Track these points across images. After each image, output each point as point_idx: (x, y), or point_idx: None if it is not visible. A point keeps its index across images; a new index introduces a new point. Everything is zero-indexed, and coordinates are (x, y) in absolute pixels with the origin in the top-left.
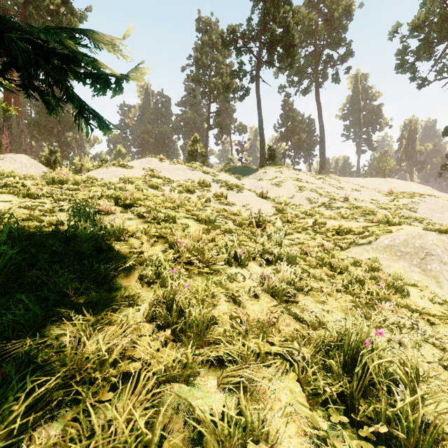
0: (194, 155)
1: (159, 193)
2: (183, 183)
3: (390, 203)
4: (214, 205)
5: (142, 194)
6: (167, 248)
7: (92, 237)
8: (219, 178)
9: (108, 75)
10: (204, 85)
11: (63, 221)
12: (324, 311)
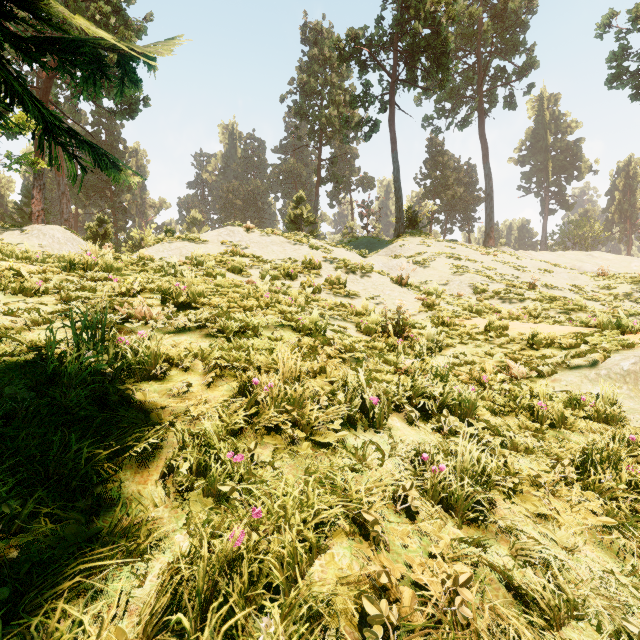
0: (298, 222)
1: (243, 280)
2: (280, 264)
3: (603, 290)
4: (326, 297)
5: (214, 284)
6: (235, 393)
7: (94, 376)
8: (334, 256)
9: (98, 52)
10: (313, 120)
11: (59, 339)
12: (556, 543)
